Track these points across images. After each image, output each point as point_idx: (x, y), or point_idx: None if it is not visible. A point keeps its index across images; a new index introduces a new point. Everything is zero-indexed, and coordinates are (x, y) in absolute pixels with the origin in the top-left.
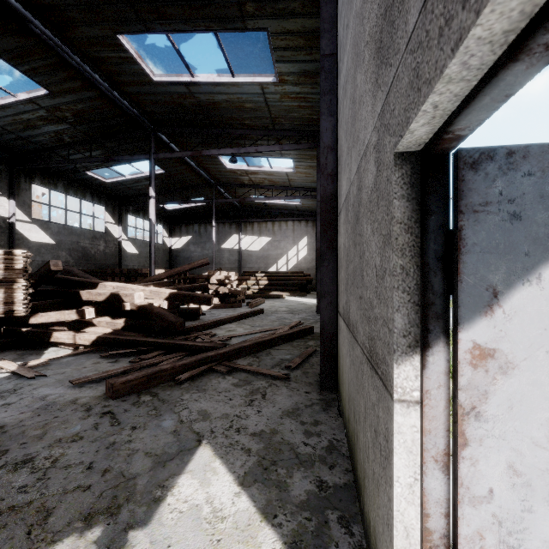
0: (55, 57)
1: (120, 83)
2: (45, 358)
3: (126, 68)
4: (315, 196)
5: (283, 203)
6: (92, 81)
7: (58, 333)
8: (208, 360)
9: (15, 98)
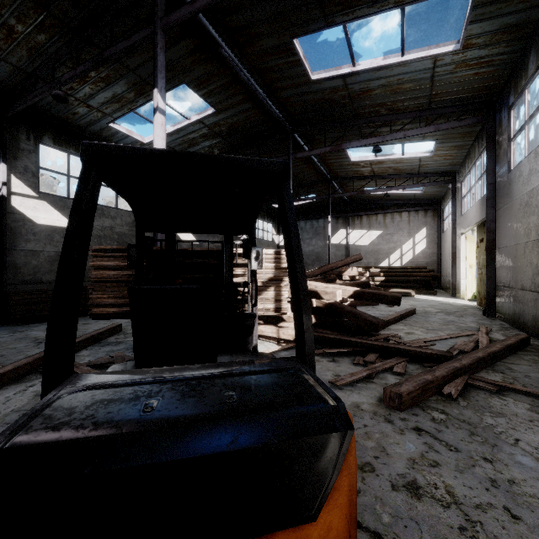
0: (229, 77)
1: (276, 90)
2: (266, 351)
3: (288, 72)
4: (449, 181)
5: (399, 193)
6: (252, 93)
7: (262, 326)
8: (459, 372)
9: (189, 121)
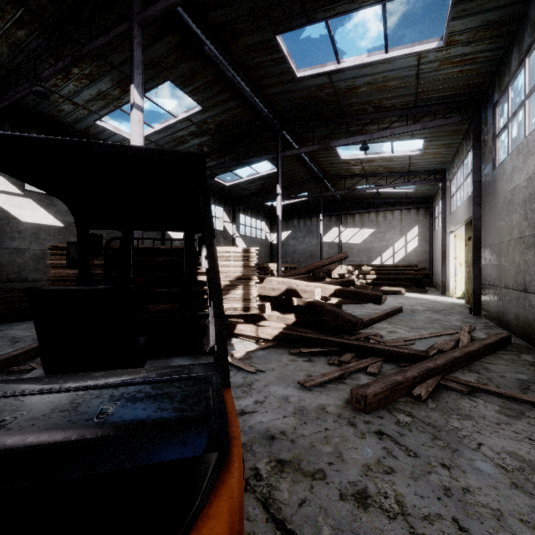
0: (214, 74)
1: (263, 87)
2: (243, 351)
3: (273, 69)
4: (440, 180)
5: (391, 191)
6: (238, 91)
7: (242, 325)
8: (432, 373)
9: (176, 118)
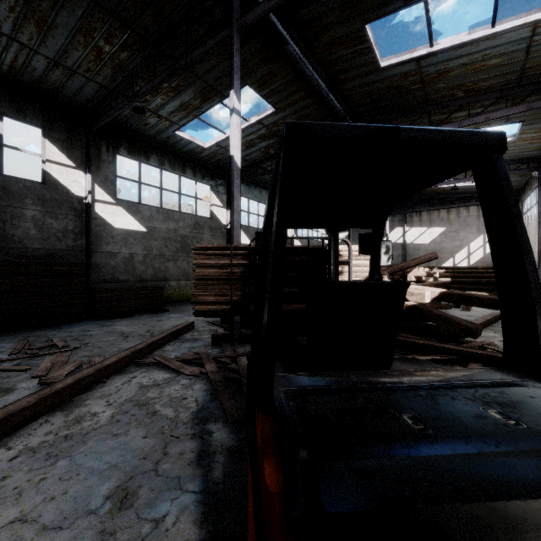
0: (292, 74)
1: (340, 82)
2: None
3: (355, 62)
4: (535, 169)
5: (468, 185)
6: (313, 88)
7: None
8: None
9: (248, 122)
